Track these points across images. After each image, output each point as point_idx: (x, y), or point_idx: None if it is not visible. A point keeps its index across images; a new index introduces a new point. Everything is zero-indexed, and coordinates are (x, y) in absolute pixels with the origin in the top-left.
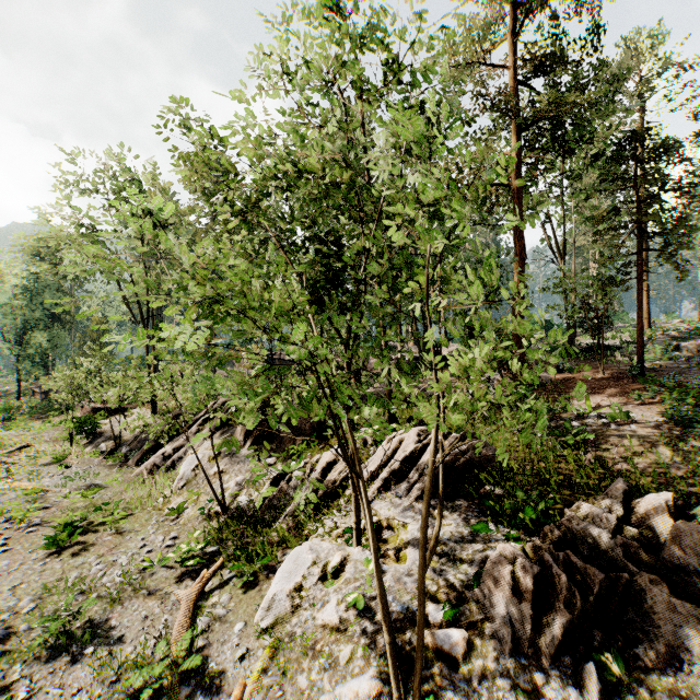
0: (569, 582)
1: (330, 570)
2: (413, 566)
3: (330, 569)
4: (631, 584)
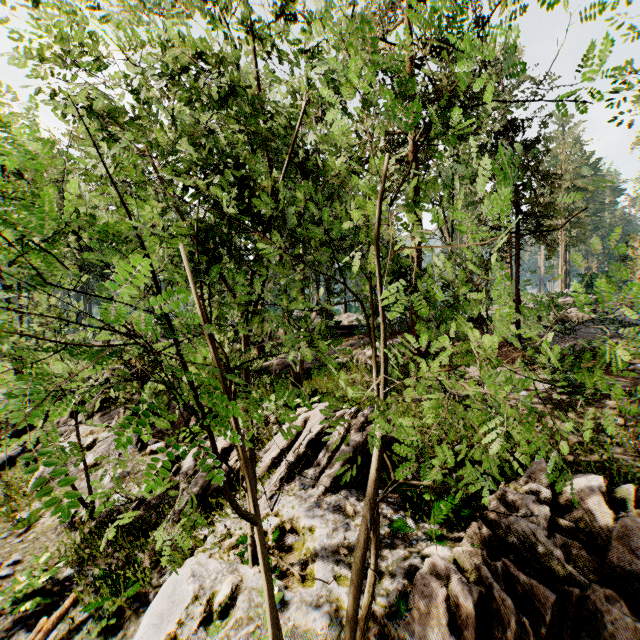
0: (515, 608)
1: (217, 606)
2: (323, 589)
3: (217, 606)
4: (583, 601)
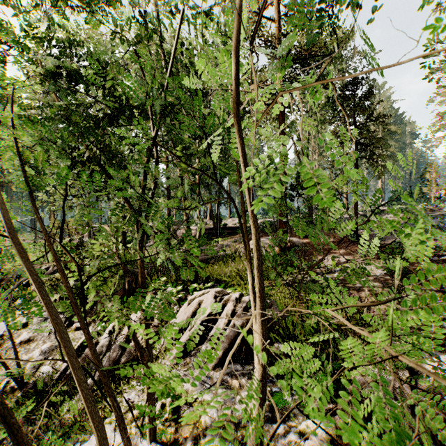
0: None
1: None
2: None
3: None
4: None
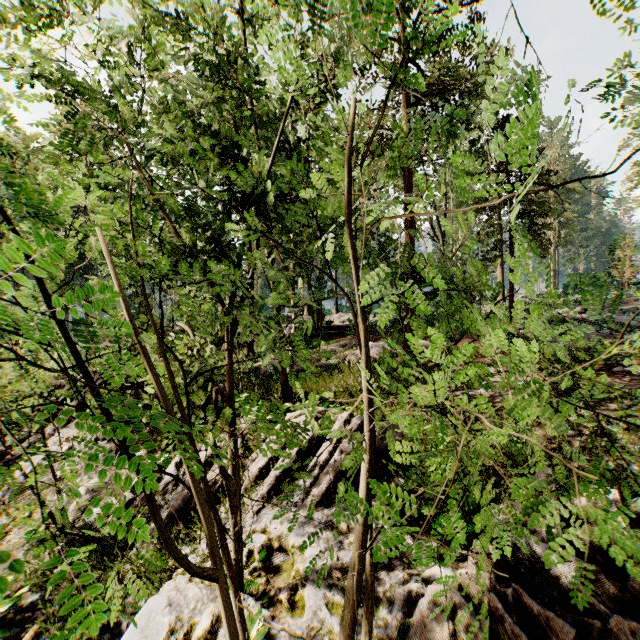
0: None
1: None
2: (315, 619)
3: None
4: (604, 634)
